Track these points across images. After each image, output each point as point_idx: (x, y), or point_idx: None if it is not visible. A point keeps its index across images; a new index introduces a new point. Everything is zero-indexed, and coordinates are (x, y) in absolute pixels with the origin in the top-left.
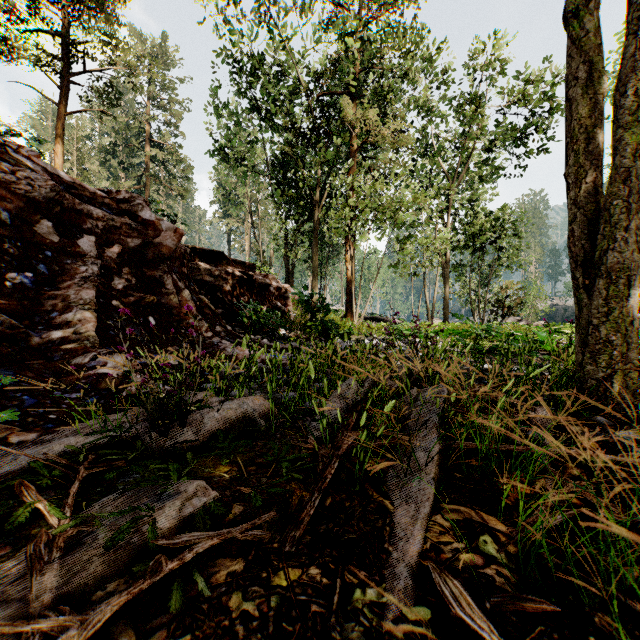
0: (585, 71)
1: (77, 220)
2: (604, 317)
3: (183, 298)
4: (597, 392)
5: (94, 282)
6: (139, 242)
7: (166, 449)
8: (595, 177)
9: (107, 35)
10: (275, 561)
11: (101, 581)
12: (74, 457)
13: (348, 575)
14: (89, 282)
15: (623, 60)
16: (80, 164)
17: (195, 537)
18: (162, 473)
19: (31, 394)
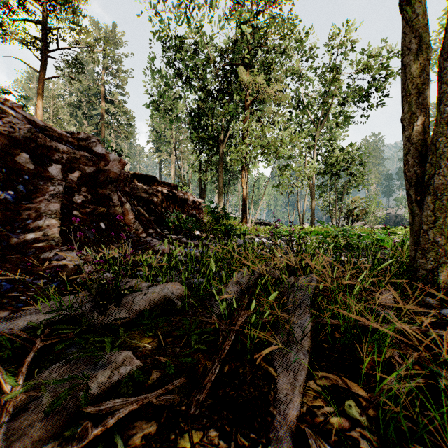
0: (416, 43)
1: (48, 153)
2: (432, 224)
3: (125, 209)
4: (426, 279)
5: (59, 198)
6: (93, 169)
7: (104, 325)
8: (424, 121)
9: (74, 23)
10: (182, 423)
11: (40, 442)
12: (34, 331)
13: (240, 437)
14: (56, 198)
15: (446, 33)
16: (55, 114)
17: (118, 403)
18: (99, 345)
19: (8, 281)
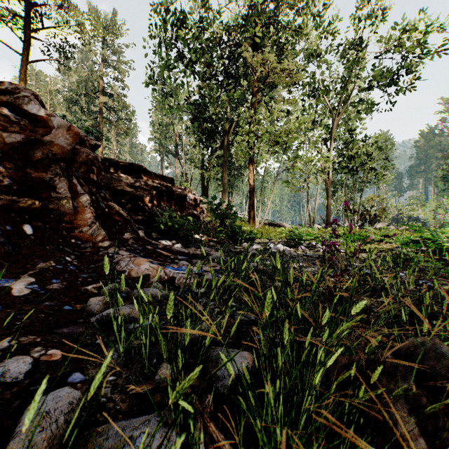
0: None
1: None
2: None
3: (80, 203)
4: None
5: None
6: (20, 138)
7: None
8: None
9: None
10: None
11: None
12: None
13: None
14: None
15: None
16: (52, 110)
17: None
18: None
19: None
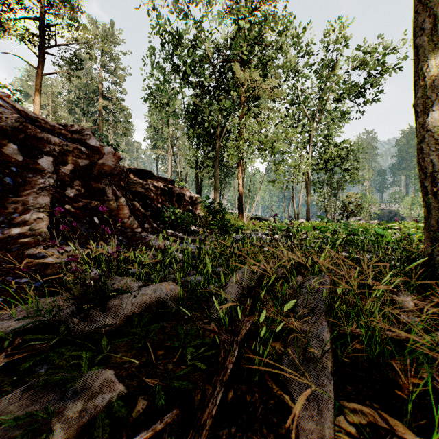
0: (430, 23)
1: (38, 145)
2: None
3: (120, 203)
4: None
5: (50, 191)
6: (87, 162)
7: (85, 334)
8: None
9: (71, 20)
10: None
11: None
12: (4, 341)
13: None
14: (45, 191)
15: None
16: (54, 112)
17: None
18: (76, 361)
19: None
